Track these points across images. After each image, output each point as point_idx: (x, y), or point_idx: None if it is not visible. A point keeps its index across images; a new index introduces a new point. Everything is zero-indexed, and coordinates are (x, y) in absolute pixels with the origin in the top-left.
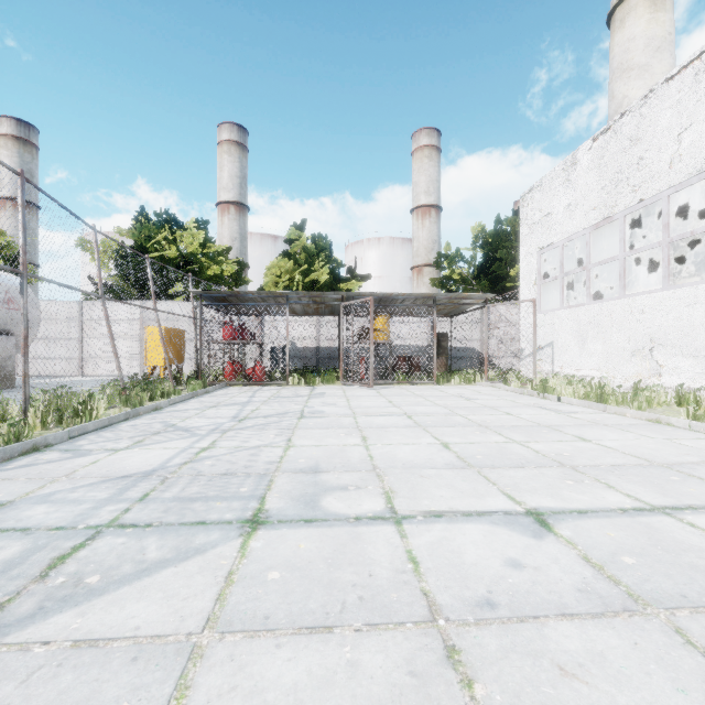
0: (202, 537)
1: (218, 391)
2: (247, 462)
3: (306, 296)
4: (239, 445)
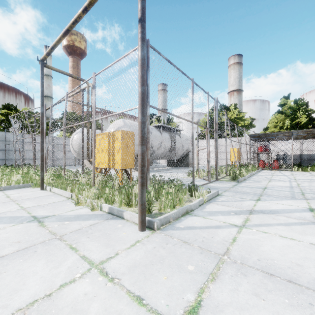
0: None
1: (262, 171)
2: None
3: (303, 131)
4: (310, 185)
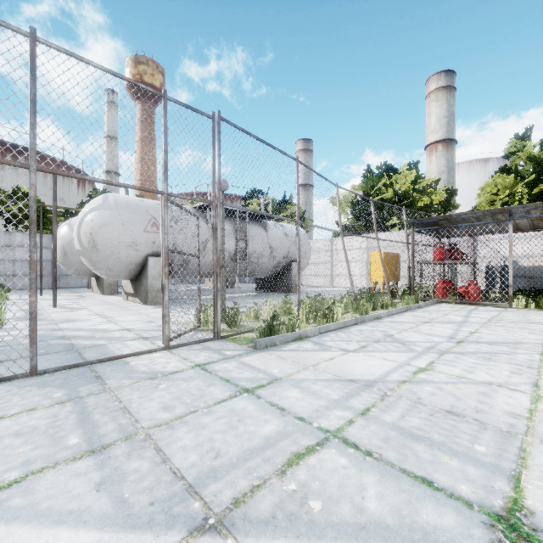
0: (429, 509)
1: (429, 307)
2: (476, 402)
3: (538, 208)
4: (461, 375)
